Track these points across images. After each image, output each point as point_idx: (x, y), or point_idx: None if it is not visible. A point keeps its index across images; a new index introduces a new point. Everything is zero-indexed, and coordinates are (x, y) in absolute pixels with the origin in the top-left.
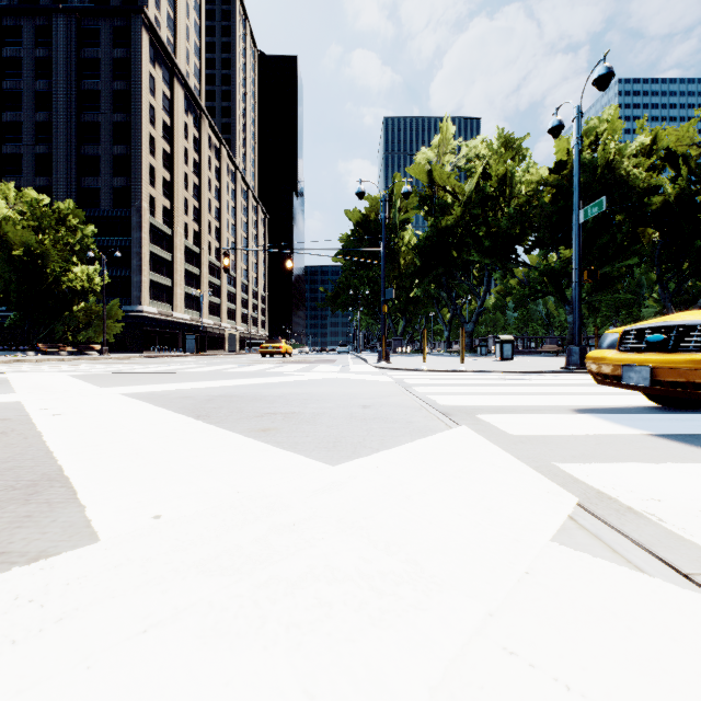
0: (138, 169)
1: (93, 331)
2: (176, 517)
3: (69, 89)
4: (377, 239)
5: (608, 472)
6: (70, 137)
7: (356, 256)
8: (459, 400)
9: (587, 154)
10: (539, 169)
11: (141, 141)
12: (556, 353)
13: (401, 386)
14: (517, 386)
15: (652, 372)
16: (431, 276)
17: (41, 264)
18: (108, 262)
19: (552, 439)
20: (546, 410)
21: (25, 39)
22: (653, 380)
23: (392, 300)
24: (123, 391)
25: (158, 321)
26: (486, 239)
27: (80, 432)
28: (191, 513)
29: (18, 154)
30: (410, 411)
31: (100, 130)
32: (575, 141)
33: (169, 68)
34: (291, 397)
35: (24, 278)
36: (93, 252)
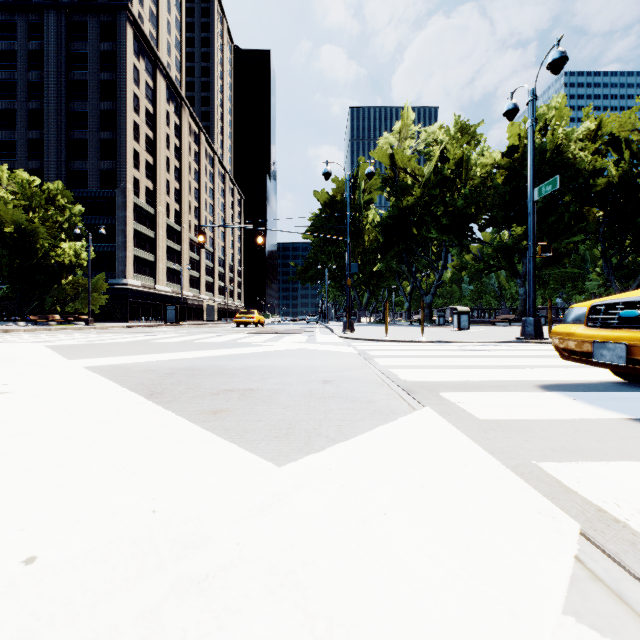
0: (123, 153)
1: (80, 302)
2: (55, 561)
3: (59, 79)
4: (343, 218)
5: (602, 477)
6: (60, 123)
7: (324, 234)
8: (421, 374)
9: (537, 139)
10: (492, 153)
11: (126, 128)
12: (509, 323)
13: (363, 357)
14: (477, 357)
15: (628, 351)
16: (392, 252)
17: (31, 240)
18: (96, 239)
19: (525, 425)
20: (510, 386)
21: (19, 34)
22: (628, 358)
23: (357, 274)
24: (87, 364)
25: (141, 293)
26: (444, 217)
27: (15, 415)
28: (78, 551)
29: (12, 140)
30: (371, 387)
31: (88, 117)
32: (530, 123)
33: (152, 60)
34: (254, 370)
35: (15, 254)
36: (80, 229)
